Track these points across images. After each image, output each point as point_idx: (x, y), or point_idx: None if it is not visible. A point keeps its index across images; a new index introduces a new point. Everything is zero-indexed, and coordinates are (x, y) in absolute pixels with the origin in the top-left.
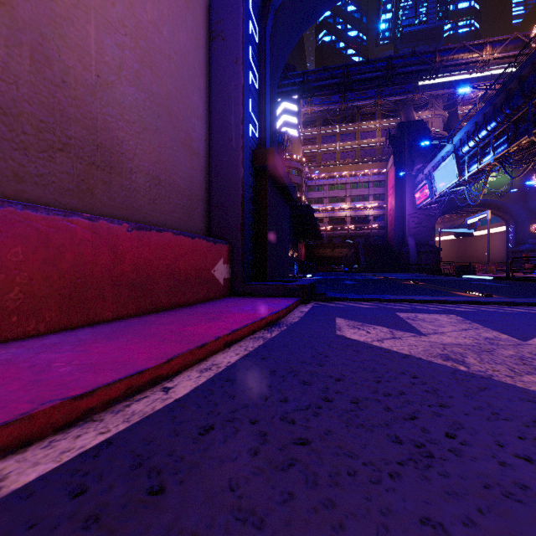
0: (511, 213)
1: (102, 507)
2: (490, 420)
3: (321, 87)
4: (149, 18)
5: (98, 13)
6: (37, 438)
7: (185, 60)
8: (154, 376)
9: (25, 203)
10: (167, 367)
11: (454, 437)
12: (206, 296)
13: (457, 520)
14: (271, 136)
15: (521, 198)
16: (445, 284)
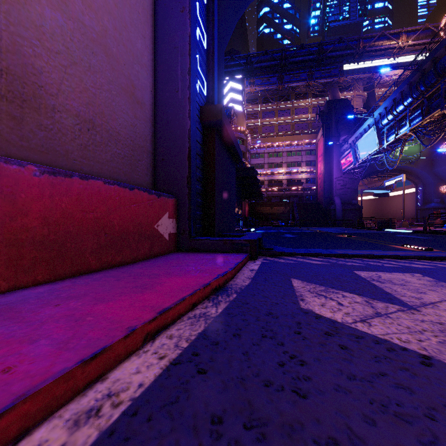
0: (420, 177)
1: None
2: None
3: (262, 68)
4: None
5: None
6: None
7: (126, 1)
8: None
9: None
10: None
11: None
12: (148, 252)
13: None
14: (219, 98)
15: (428, 164)
16: (376, 237)
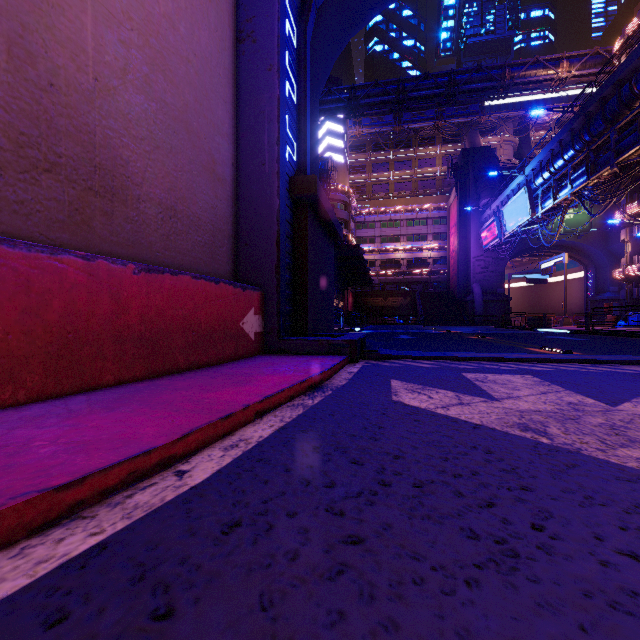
0: (590, 257)
1: (88, 639)
2: (583, 506)
3: (371, 105)
4: (162, 10)
5: (96, 1)
6: (4, 544)
7: (207, 65)
8: (165, 457)
9: None
10: (181, 444)
11: (542, 529)
12: (233, 354)
13: None
14: (313, 161)
15: (601, 239)
16: (517, 339)
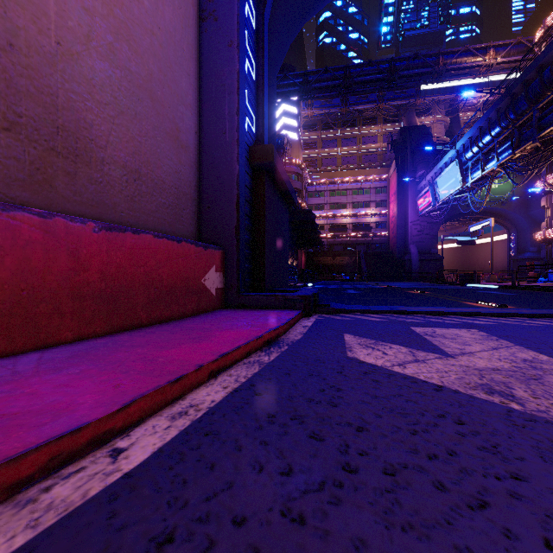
0: (513, 221)
1: None
2: None
3: (322, 88)
4: None
5: None
6: None
7: (171, 39)
8: (99, 432)
9: None
10: (121, 416)
11: None
12: (195, 308)
13: None
14: (270, 133)
15: (523, 205)
16: (453, 293)
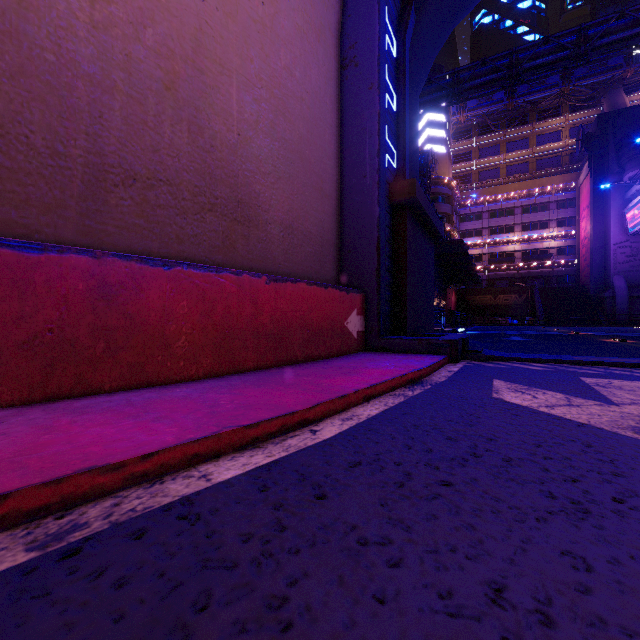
0: None
1: (283, 500)
2: None
3: (477, 86)
4: (282, 64)
5: (239, 74)
6: (223, 453)
7: (316, 98)
8: (302, 419)
9: (189, 263)
10: (312, 412)
11: (622, 502)
12: (339, 350)
13: (602, 558)
14: (412, 162)
15: None
16: None
